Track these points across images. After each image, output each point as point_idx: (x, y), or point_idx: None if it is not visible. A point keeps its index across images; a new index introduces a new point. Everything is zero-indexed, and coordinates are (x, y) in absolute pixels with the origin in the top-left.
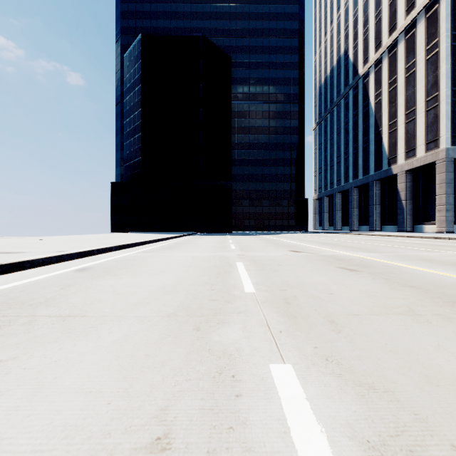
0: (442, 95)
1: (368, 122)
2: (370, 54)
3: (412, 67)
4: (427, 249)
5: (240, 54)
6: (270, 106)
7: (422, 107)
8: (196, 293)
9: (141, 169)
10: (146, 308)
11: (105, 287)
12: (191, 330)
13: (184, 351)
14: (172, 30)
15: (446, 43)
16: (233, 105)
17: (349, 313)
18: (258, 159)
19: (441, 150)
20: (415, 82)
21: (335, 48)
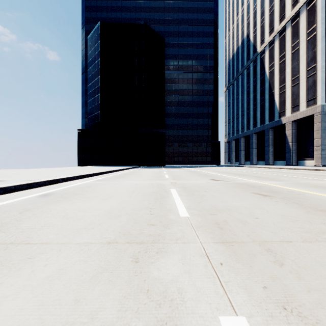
0: (318, 65)
1: (264, 86)
2: (265, 37)
3: (296, 46)
4: (315, 178)
5: (171, 37)
6: (193, 75)
7: (304, 74)
8: (137, 218)
9: (99, 120)
10: (89, 234)
11: (58, 211)
12: (129, 261)
13: (120, 294)
14: (122, 20)
15: (321, 28)
16: (166, 74)
17: (282, 240)
18: (184, 113)
19: (318, 106)
20: (299, 56)
21: (240, 33)
